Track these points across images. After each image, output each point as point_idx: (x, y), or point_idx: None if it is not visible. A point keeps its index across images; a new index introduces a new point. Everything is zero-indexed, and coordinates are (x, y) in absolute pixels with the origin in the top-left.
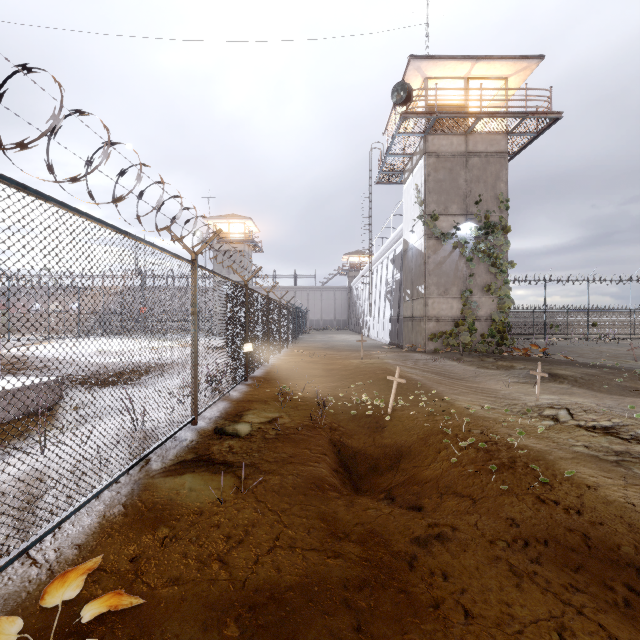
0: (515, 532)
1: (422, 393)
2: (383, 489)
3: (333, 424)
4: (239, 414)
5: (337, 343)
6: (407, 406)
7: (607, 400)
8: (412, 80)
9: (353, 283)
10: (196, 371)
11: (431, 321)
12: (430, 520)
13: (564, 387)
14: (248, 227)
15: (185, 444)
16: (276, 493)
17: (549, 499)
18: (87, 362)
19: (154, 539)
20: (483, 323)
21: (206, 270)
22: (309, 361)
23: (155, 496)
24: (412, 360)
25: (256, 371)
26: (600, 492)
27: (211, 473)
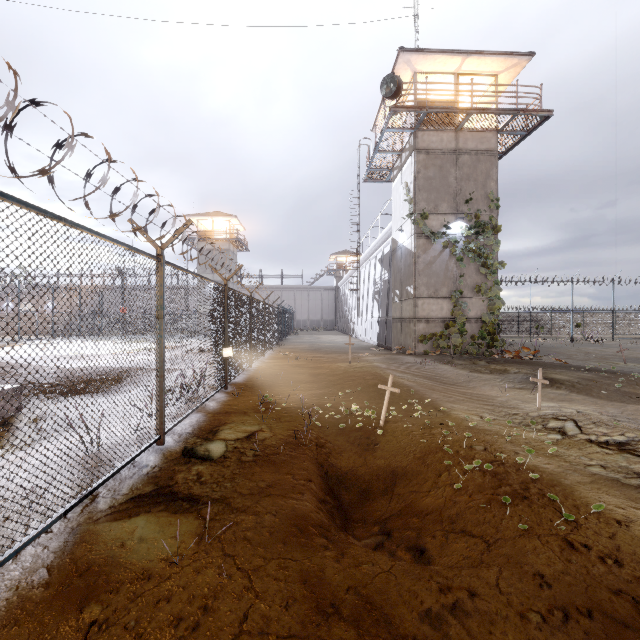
0: (548, 597)
1: (415, 401)
2: (377, 519)
3: (320, 439)
4: (214, 430)
5: (324, 344)
6: (400, 417)
7: (609, 408)
8: (401, 74)
9: (340, 283)
10: (162, 383)
11: (421, 322)
12: (441, 581)
13: (562, 393)
14: (233, 225)
15: (145, 472)
16: (248, 542)
17: (578, 543)
18: (54, 367)
19: (77, 627)
20: (473, 324)
21: (175, 267)
22: (295, 365)
23: (93, 552)
24: (402, 363)
25: (238, 376)
26: (634, 530)
27: (170, 513)
